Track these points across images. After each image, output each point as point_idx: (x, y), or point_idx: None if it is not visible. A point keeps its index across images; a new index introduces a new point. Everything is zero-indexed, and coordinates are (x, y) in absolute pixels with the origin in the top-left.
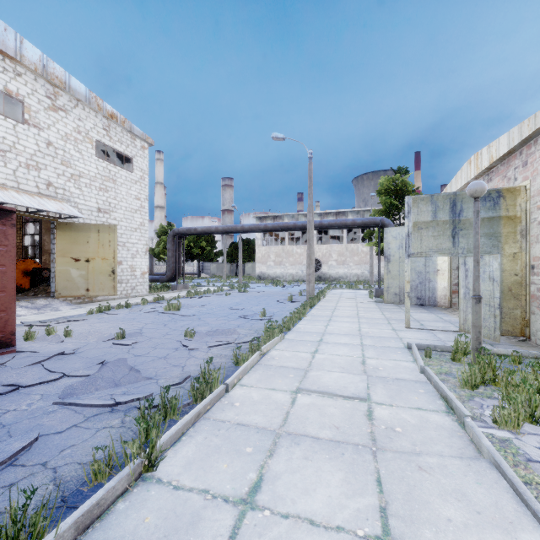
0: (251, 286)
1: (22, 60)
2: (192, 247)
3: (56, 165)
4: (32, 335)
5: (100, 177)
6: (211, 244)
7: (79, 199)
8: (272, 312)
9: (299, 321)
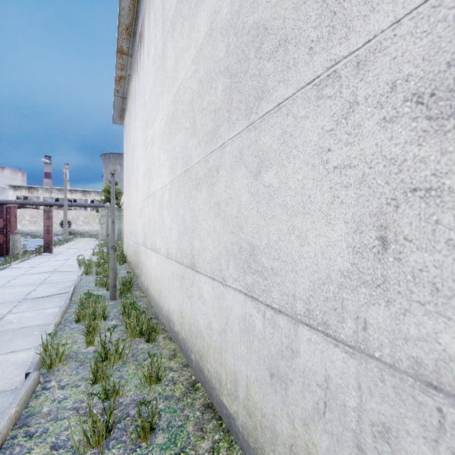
0: None
1: None
2: None
3: None
4: None
5: None
6: None
7: None
8: None
9: (63, 245)
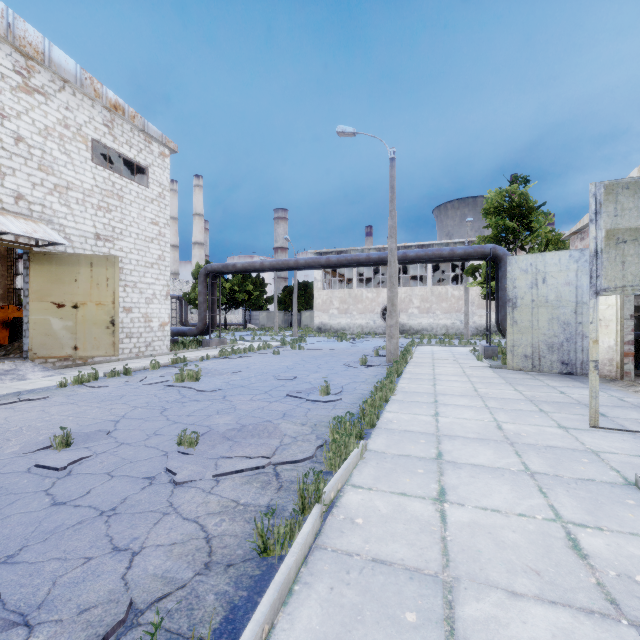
0: (308, 341)
1: None
2: (236, 292)
3: (30, 171)
4: None
5: (99, 191)
6: (260, 288)
7: (67, 220)
8: (339, 386)
9: (386, 403)
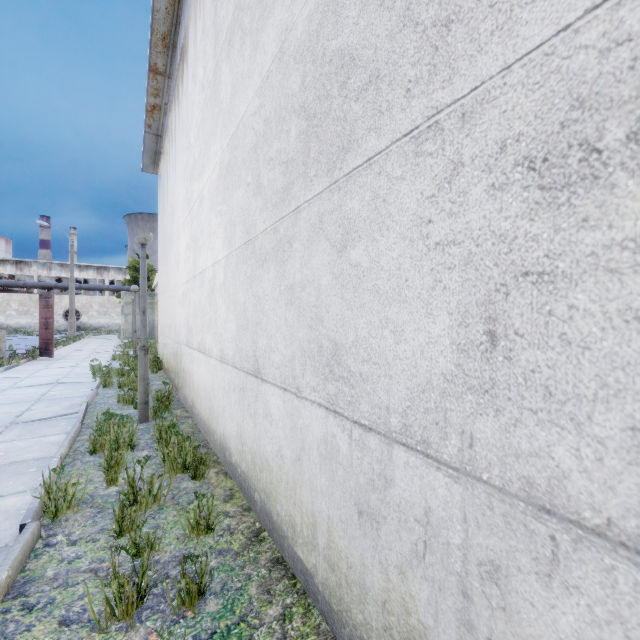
0: None
1: None
2: None
3: None
4: None
5: None
6: None
7: None
8: None
9: (69, 345)
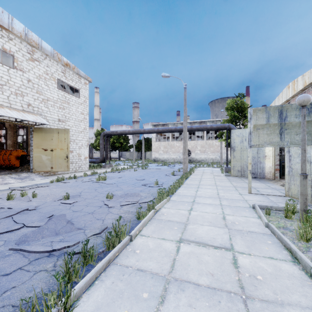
0: (149, 165)
1: (12, 30)
2: (115, 142)
3: (33, 93)
4: (12, 196)
5: (60, 101)
6: (126, 141)
7: (47, 114)
8: (162, 182)
9: (179, 187)
